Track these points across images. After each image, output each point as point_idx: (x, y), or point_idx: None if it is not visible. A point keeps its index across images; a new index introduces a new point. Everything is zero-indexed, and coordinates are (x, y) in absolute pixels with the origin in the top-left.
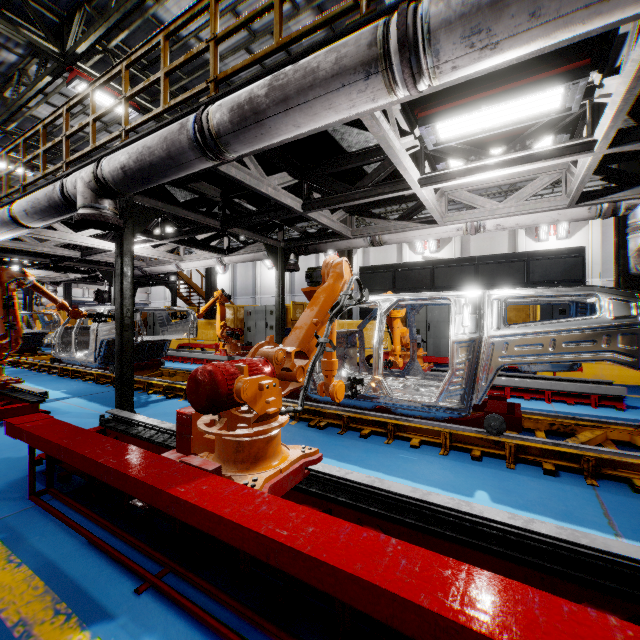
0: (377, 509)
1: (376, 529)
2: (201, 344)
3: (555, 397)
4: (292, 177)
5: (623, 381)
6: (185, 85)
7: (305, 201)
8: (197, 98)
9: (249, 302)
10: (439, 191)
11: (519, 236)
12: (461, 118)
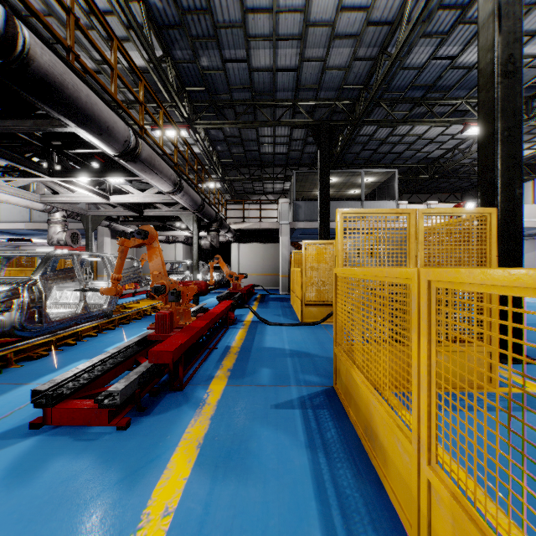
0: None
1: None
2: None
3: None
4: None
5: None
6: None
7: None
8: None
9: None
10: None
11: None
12: None
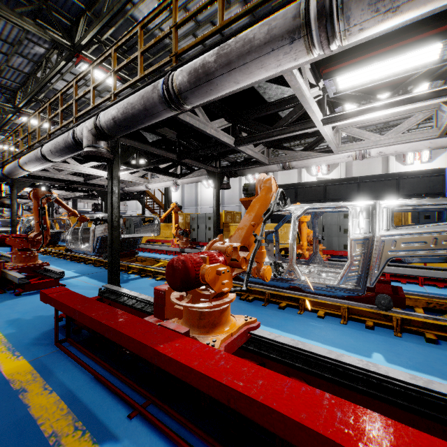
0: (301, 365)
1: (301, 380)
2: (162, 240)
3: (426, 282)
4: (227, 122)
5: None
6: (151, 62)
7: (236, 138)
8: (159, 71)
9: (193, 211)
10: (335, 128)
11: (390, 161)
12: (357, 72)
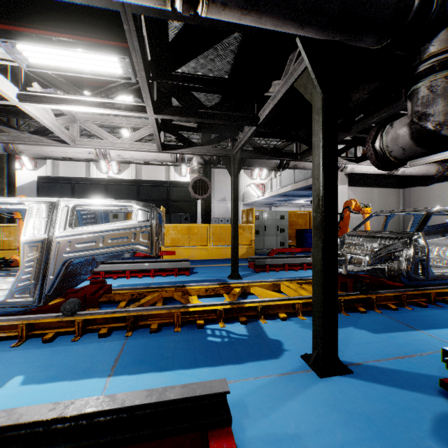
0: None
1: None
2: None
3: (157, 273)
4: None
5: (202, 257)
6: None
7: None
8: None
9: None
10: (65, 116)
11: (171, 171)
12: (41, 48)
